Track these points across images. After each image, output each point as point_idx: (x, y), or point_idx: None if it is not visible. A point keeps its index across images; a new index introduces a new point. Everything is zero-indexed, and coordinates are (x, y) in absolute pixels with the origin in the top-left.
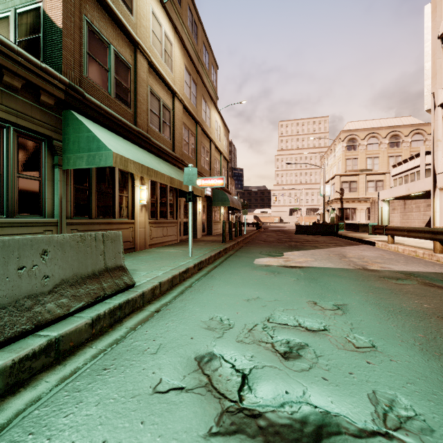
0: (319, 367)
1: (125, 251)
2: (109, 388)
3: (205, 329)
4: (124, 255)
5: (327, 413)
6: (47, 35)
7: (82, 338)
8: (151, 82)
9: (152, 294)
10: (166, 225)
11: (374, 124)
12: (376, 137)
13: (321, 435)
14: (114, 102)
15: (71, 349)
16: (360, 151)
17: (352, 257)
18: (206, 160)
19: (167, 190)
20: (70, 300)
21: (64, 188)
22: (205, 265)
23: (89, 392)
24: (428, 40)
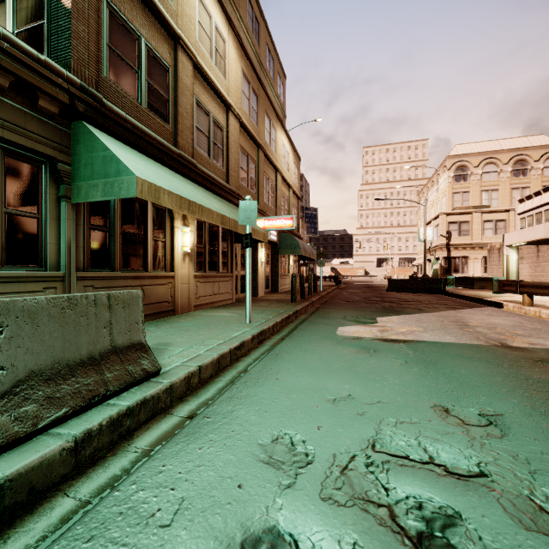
0: None
1: (161, 315)
2: None
3: (264, 463)
4: (159, 321)
5: None
6: (52, 20)
7: (55, 476)
8: (198, 91)
9: (187, 385)
10: (217, 280)
11: (492, 147)
12: (495, 163)
13: None
14: (146, 115)
15: (31, 498)
16: (472, 182)
17: (478, 326)
18: (271, 195)
19: (218, 233)
20: (43, 407)
21: (74, 229)
22: (269, 336)
23: None
24: None
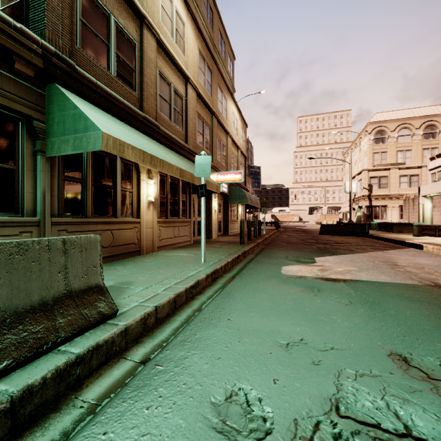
0: None
1: (129, 255)
2: None
3: (217, 432)
4: (126, 260)
5: None
6: None
7: None
8: (161, 64)
9: (143, 326)
10: (178, 225)
11: (406, 114)
12: (409, 128)
13: None
14: (115, 82)
15: None
16: (389, 144)
17: (407, 266)
18: (222, 154)
19: (178, 185)
20: None
21: (49, 180)
22: (221, 274)
23: None
24: None
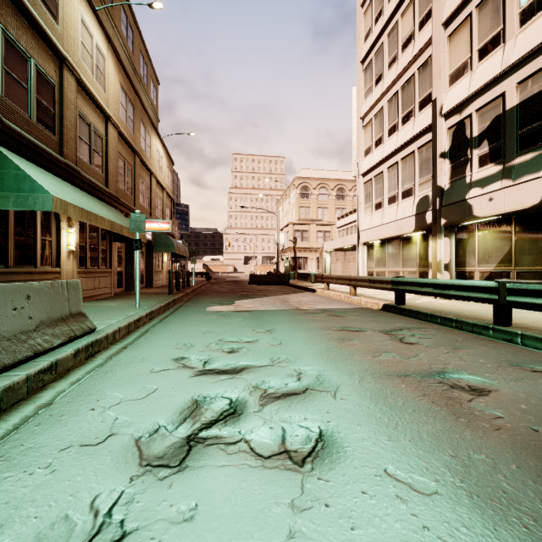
0: (248, 353)
1: None
2: (120, 375)
3: (173, 349)
4: None
5: (248, 364)
6: None
7: (69, 365)
8: (80, 103)
9: (113, 337)
10: (98, 276)
11: (325, 175)
12: (326, 188)
13: (244, 369)
14: (35, 127)
15: (63, 372)
16: (312, 200)
17: (292, 302)
18: (146, 197)
19: (98, 232)
20: (51, 338)
21: None
22: (156, 315)
23: (106, 378)
24: (354, 117)
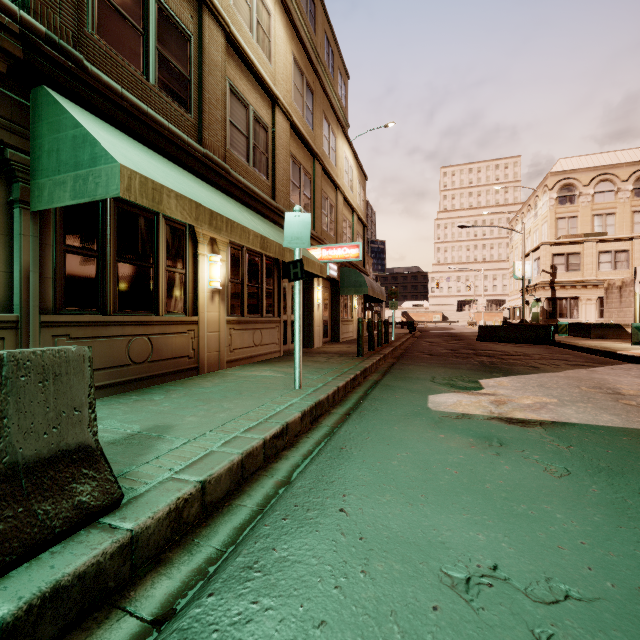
0: None
1: (179, 375)
2: None
3: None
4: (173, 384)
5: None
6: None
7: None
8: (233, 73)
9: (174, 525)
10: (260, 327)
11: (607, 160)
12: (611, 180)
13: None
14: (156, 96)
15: None
16: (581, 204)
17: (639, 396)
18: (330, 219)
19: (261, 265)
20: None
21: (36, 251)
22: (327, 408)
23: None
24: None
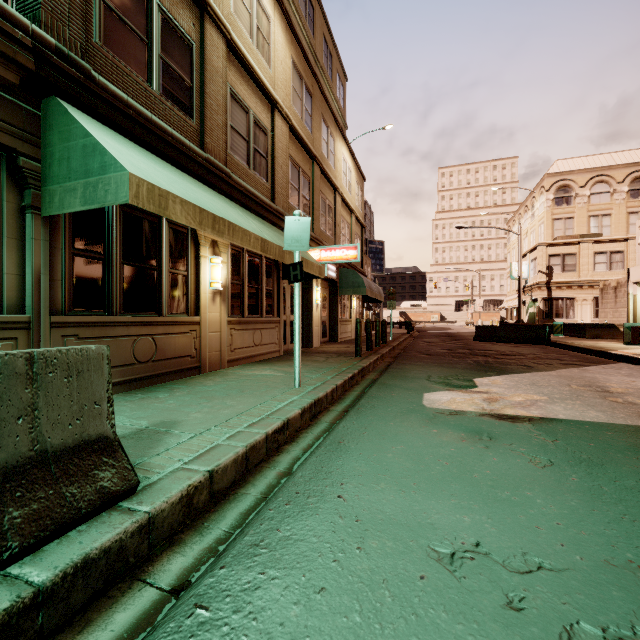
0: None
1: (182, 374)
2: None
3: None
4: (177, 382)
5: None
6: None
7: None
8: (233, 79)
9: (185, 510)
10: (260, 327)
11: (602, 162)
12: (607, 182)
13: None
14: (160, 103)
15: None
16: (577, 205)
17: (627, 394)
18: (328, 221)
19: (261, 266)
20: None
21: (47, 254)
22: (326, 406)
23: None
24: None
